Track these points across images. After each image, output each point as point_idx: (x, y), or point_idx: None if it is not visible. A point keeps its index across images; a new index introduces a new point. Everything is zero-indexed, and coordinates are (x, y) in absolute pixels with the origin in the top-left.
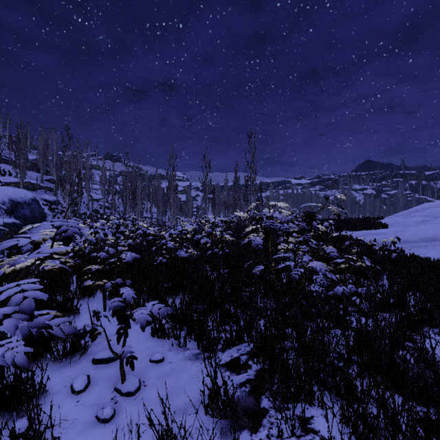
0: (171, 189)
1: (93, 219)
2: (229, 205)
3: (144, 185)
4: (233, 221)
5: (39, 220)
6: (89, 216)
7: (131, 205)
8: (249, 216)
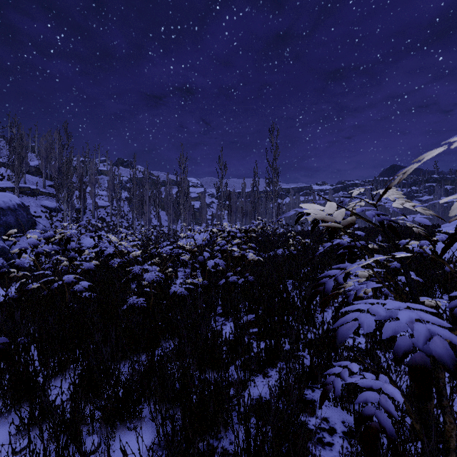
0: (181, 193)
1: (96, 228)
2: (247, 212)
3: (153, 190)
4: (256, 230)
5: (26, 229)
6: (92, 224)
7: (139, 212)
8: (351, 219)
